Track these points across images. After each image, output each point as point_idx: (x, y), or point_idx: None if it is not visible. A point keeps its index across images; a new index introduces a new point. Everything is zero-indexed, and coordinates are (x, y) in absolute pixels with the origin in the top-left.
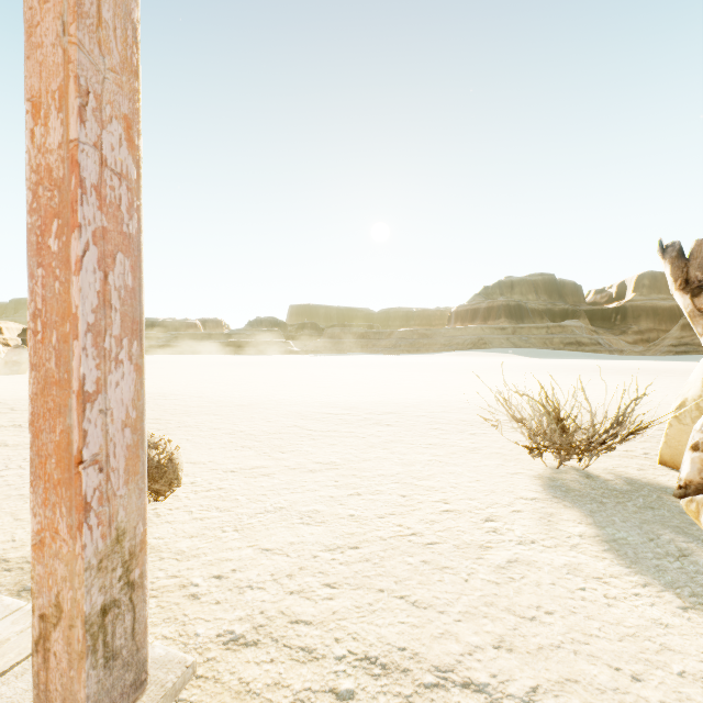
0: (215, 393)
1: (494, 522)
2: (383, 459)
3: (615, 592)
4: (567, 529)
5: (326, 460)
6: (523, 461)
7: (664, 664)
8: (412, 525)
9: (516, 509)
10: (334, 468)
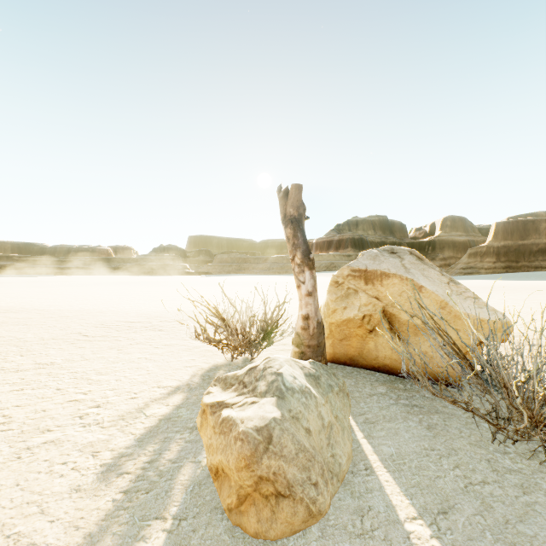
0: (61, 307)
1: (97, 408)
2: (101, 358)
3: (89, 464)
4: (147, 411)
5: (49, 361)
6: (215, 356)
7: (13, 526)
8: (17, 415)
9: (137, 396)
10: (43, 367)
